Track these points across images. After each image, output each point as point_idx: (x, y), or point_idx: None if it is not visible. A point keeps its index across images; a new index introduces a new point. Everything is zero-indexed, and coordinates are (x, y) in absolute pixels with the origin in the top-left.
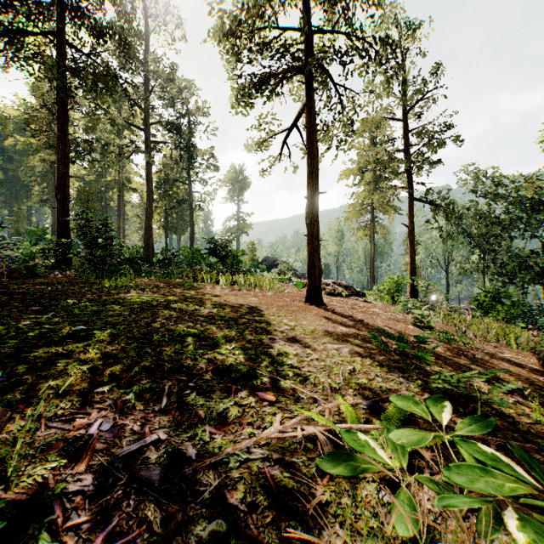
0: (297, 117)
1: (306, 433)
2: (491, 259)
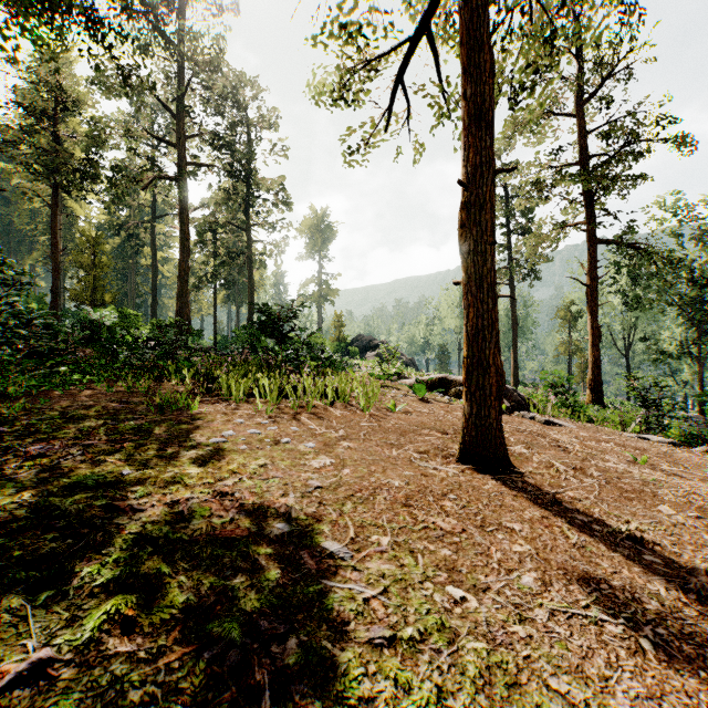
0: (430, 3)
1: None
2: None
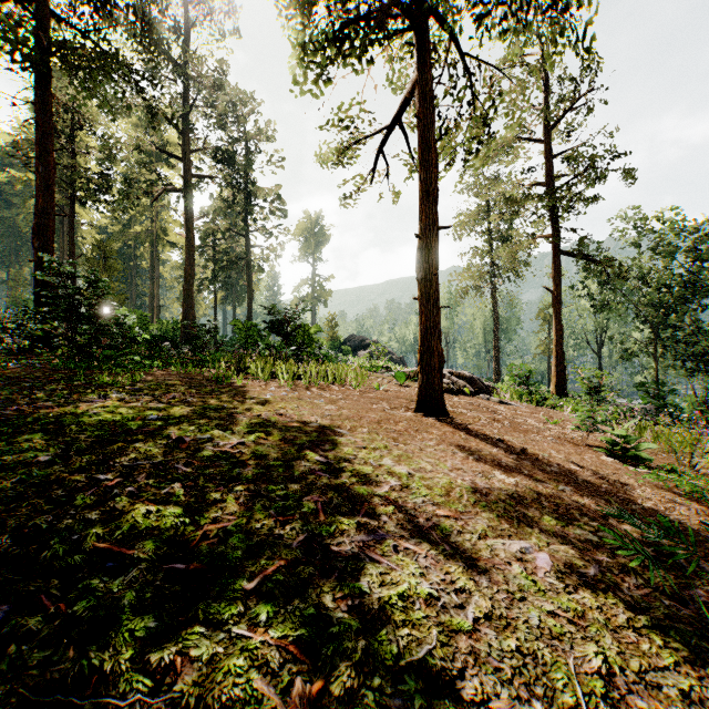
0: (400, 107)
1: None
2: (667, 338)
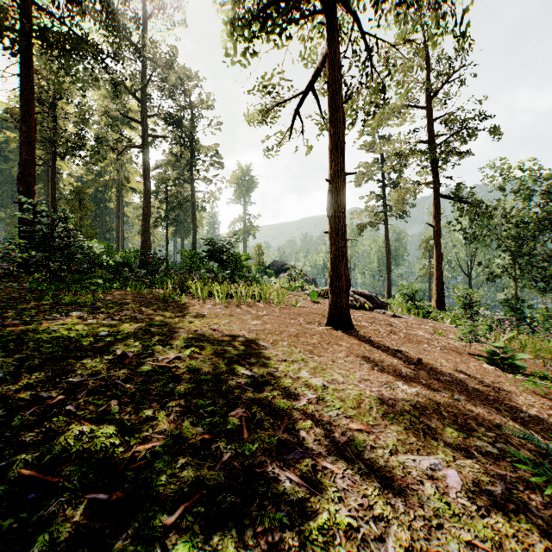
0: (314, 76)
1: None
2: (524, 263)
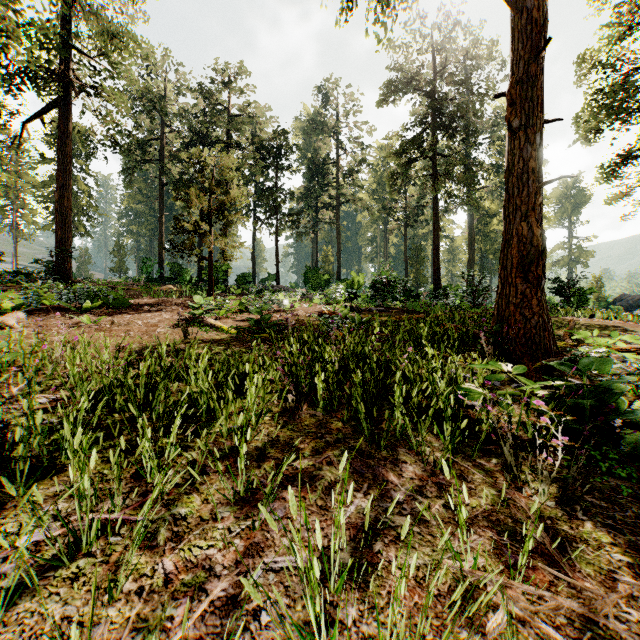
0: None
1: None
2: None
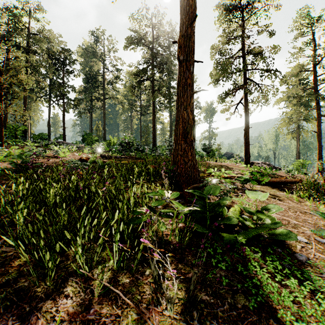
0: (240, 100)
1: (237, 173)
2: None
